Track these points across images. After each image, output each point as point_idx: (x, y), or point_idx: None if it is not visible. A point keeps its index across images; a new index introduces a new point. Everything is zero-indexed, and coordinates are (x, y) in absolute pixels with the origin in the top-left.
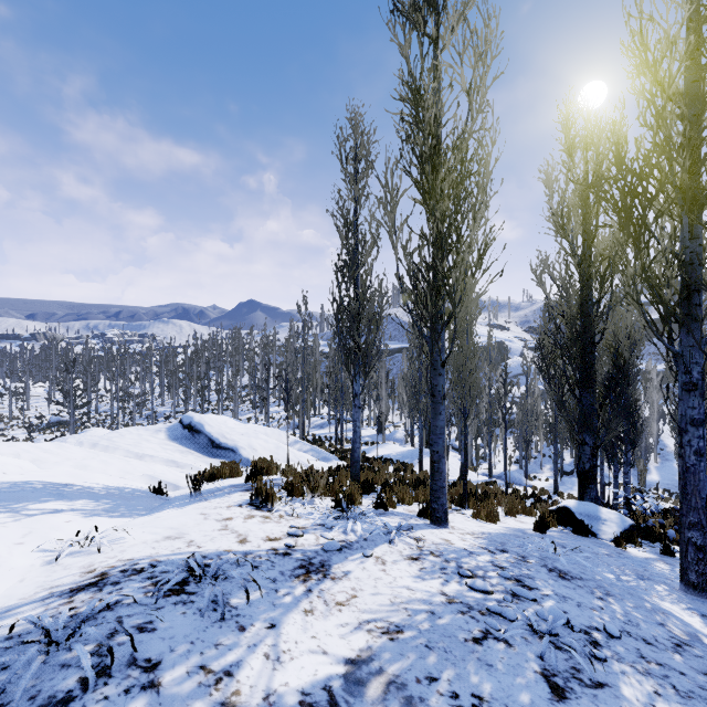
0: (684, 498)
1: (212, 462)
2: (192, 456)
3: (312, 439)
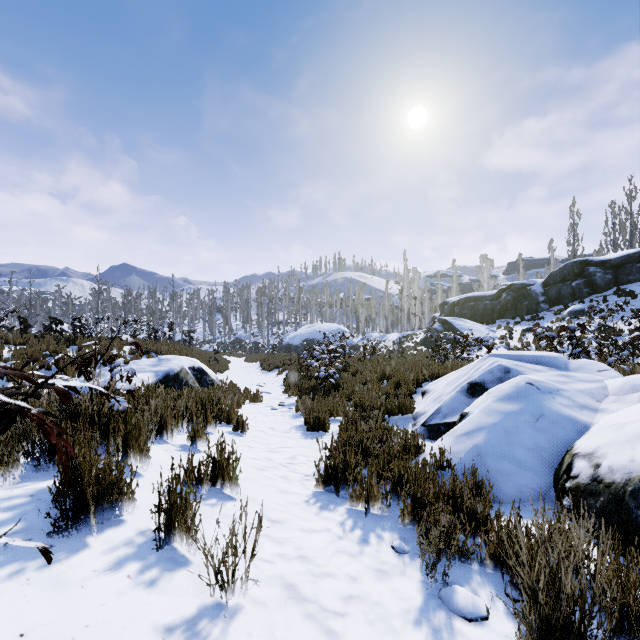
0: None
1: None
2: None
3: None
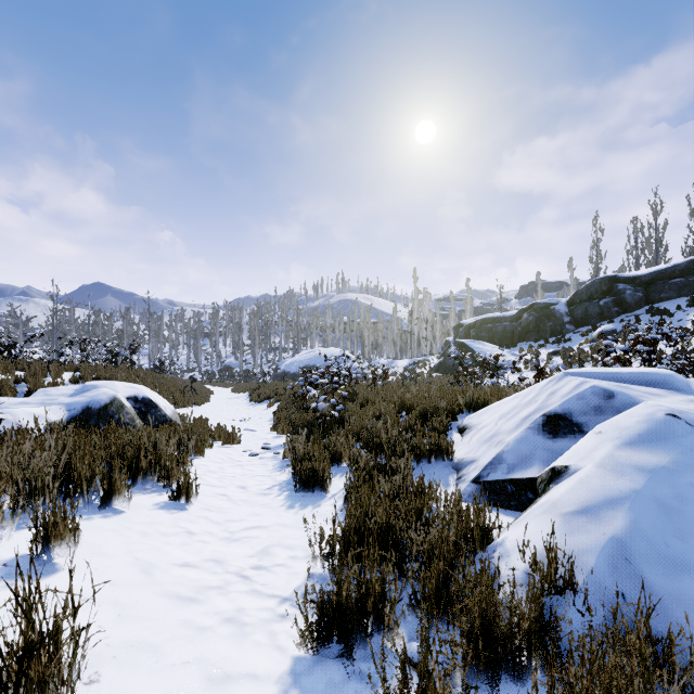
0: None
1: None
2: None
3: None
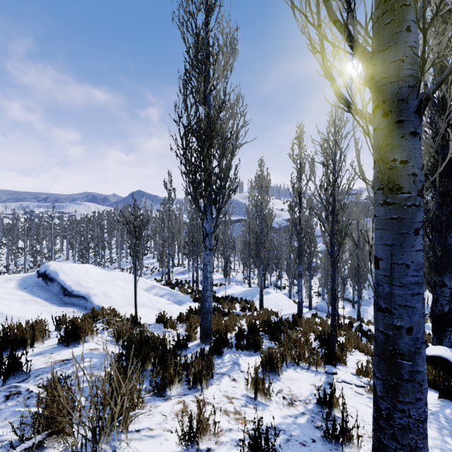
0: None
1: (57, 311)
2: (35, 306)
3: (175, 282)
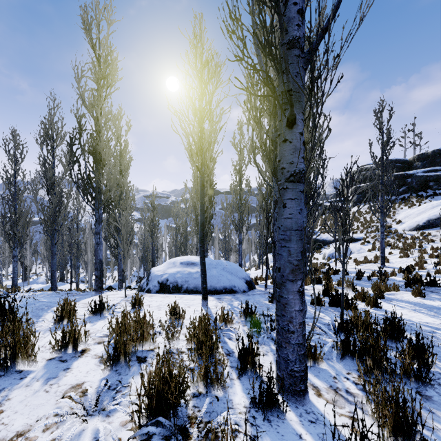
0: (118, 270)
1: None
2: None
3: None
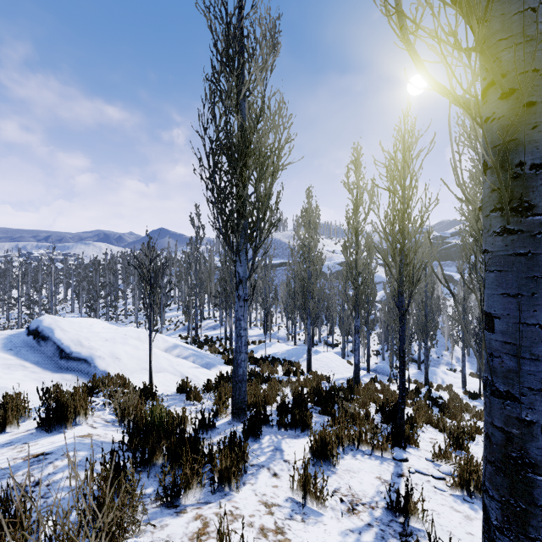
0: None
1: (50, 379)
2: (22, 372)
3: (204, 339)
